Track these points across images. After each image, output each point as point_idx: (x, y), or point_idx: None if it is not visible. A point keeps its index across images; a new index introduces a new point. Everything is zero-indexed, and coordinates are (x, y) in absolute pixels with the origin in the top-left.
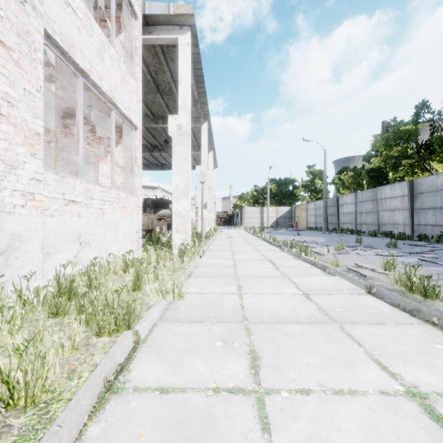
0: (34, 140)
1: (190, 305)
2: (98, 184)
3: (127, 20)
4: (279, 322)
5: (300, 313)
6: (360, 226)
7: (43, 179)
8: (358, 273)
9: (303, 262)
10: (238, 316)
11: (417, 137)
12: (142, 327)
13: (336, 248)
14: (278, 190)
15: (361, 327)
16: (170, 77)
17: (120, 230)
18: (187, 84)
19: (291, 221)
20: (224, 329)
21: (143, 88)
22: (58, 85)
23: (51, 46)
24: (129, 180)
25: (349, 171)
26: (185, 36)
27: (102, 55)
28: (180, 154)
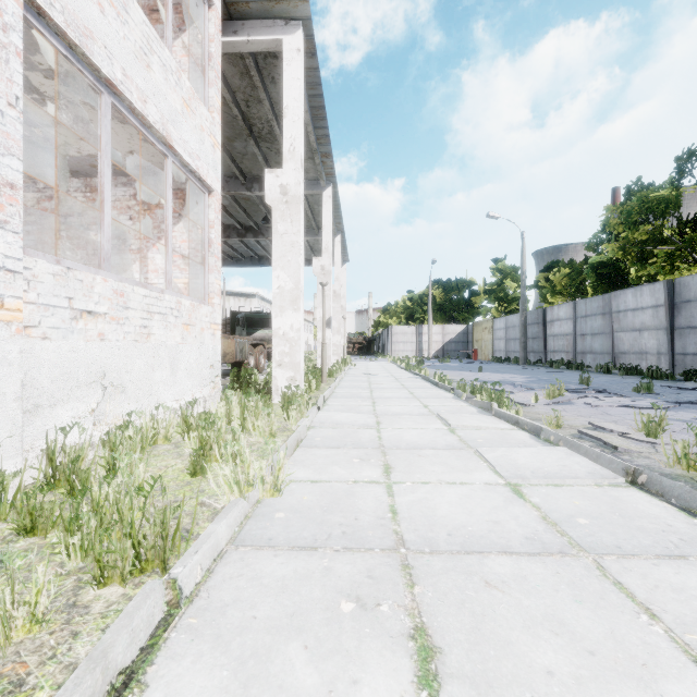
0: (4, 197)
1: (294, 508)
2: (140, 284)
3: (196, 9)
4: (469, 552)
5: (507, 528)
6: (582, 356)
7: (28, 271)
8: (599, 441)
9: (496, 419)
10: (386, 535)
11: (679, 208)
12: (187, 568)
13: (549, 394)
14: (446, 297)
15: (641, 566)
16: (270, 111)
17: (180, 363)
18: (298, 117)
19: (467, 349)
20: (359, 568)
21: (227, 131)
22: (73, 114)
23: (47, 31)
24: (199, 278)
25: (563, 266)
26: (293, 36)
27: (146, 58)
28: (285, 236)
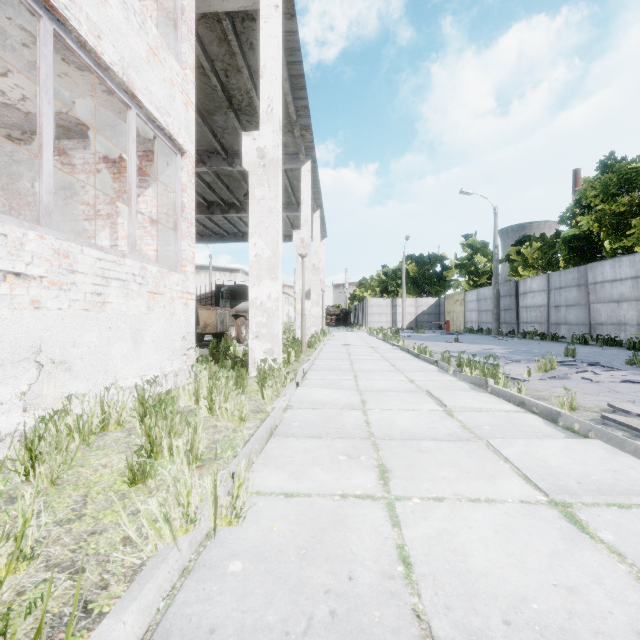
0: None
1: (258, 550)
2: (95, 245)
3: None
4: None
5: (596, 606)
6: (556, 328)
7: None
8: (631, 430)
9: (495, 398)
10: (403, 623)
11: None
12: None
13: (541, 368)
14: (419, 272)
15: None
16: (249, 80)
17: (145, 335)
18: (275, 76)
19: (439, 320)
20: None
21: (207, 104)
22: (25, 58)
23: None
24: (171, 245)
25: (534, 240)
26: None
27: None
28: (262, 201)
